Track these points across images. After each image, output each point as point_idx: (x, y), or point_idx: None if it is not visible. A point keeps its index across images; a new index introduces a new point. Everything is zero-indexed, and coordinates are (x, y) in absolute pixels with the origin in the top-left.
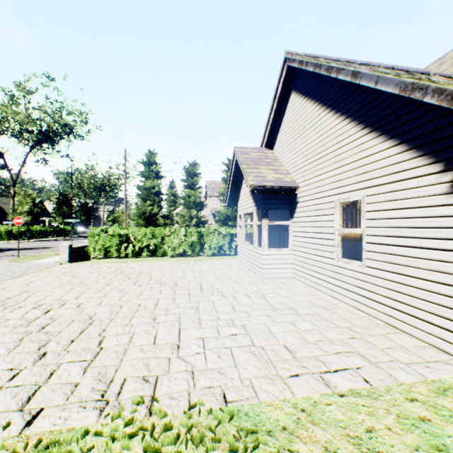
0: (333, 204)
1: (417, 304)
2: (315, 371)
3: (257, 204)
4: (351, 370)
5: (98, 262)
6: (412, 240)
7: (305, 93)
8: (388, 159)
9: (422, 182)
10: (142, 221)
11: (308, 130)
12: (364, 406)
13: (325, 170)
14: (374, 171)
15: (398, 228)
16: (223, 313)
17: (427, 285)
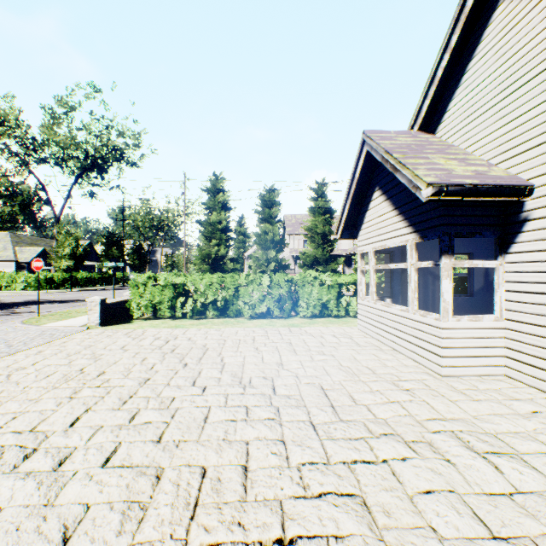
0: None
1: None
2: None
3: (421, 228)
4: None
5: (142, 325)
6: None
7: None
8: None
9: None
10: (206, 266)
11: None
12: None
13: None
14: None
15: None
16: None
17: None
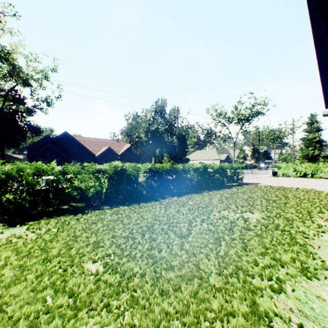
0: None
1: None
2: None
3: None
4: None
5: (283, 177)
6: None
7: None
8: None
9: None
10: (304, 160)
11: None
12: None
13: None
14: None
15: None
16: None
17: None
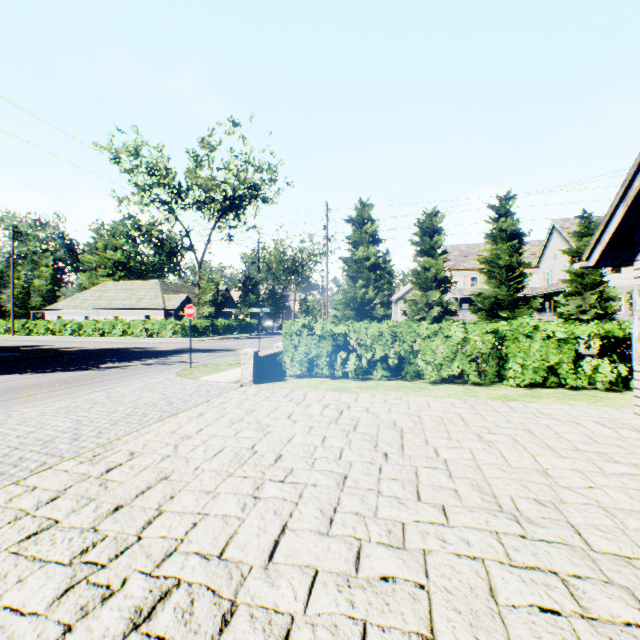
0: None
1: None
2: None
3: None
4: None
5: (299, 385)
6: None
7: None
8: None
9: None
10: (350, 312)
11: None
12: None
13: None
14: None
15: None
16: None
17: None
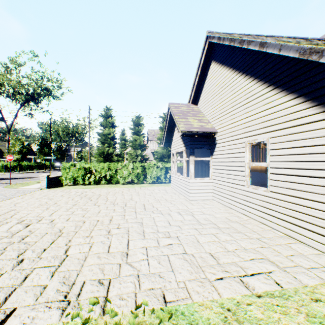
0: (244, 145)
1: (312, 221)
2: (235, 275)
3: (186, 145)
4: (264, 274)
5: (69, 188)
6: (308, 171)
7: (222, 62)
8: (289, 109)
9: (317, 126)
10: (101, 158)
11: (224, 89)
12: (278, 306)
13: (238, 119)
14: (276, 119)
15: (296, 162)
16: (161, 227)
17: (321, 206)
